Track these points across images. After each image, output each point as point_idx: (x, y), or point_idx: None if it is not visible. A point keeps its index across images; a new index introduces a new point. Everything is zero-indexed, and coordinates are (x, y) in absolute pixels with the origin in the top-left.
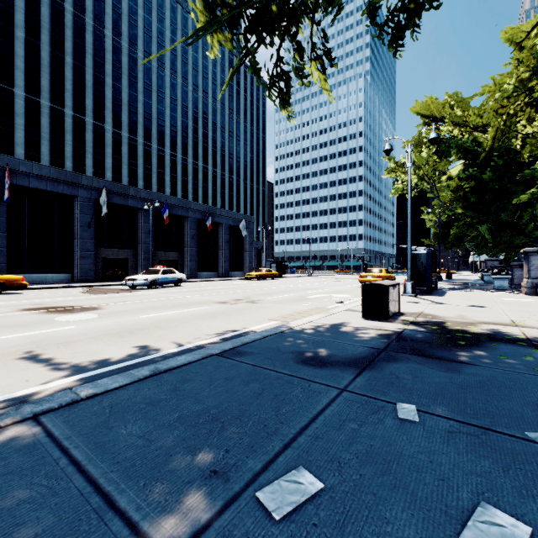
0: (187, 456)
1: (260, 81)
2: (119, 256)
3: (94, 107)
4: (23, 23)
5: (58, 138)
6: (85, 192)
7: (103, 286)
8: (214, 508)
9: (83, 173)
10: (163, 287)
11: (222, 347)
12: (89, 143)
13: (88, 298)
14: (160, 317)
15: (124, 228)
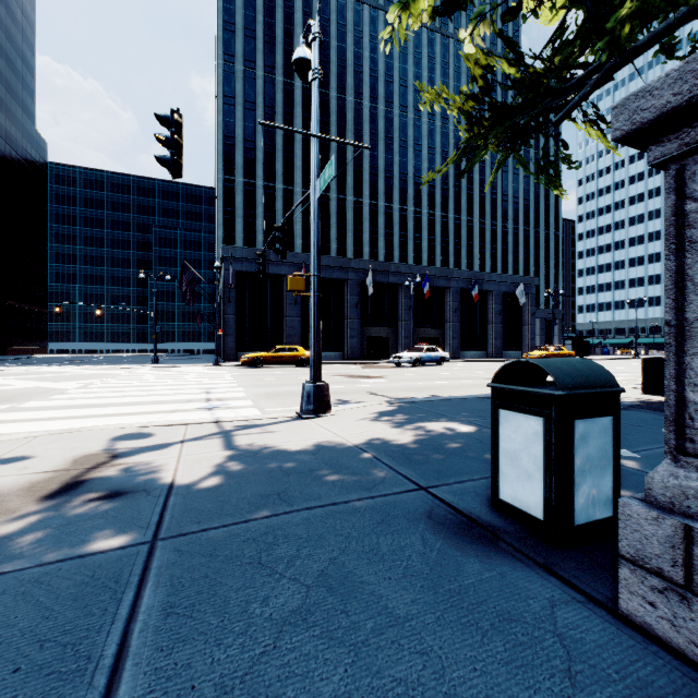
0: (469, 414)
1: (526, 166)
2: (381, 335)
3: (354, 183)
4: (301, 126)
5: (325, 223)
6: (353, 275)
7: (371, 363)
8: (480, 419)
9: (345, 253)
10: (425, 365)
11: (486, 395)
12: (349, 221)
13: (368, 371)
14: (434, 384)
15: (385, 306)
